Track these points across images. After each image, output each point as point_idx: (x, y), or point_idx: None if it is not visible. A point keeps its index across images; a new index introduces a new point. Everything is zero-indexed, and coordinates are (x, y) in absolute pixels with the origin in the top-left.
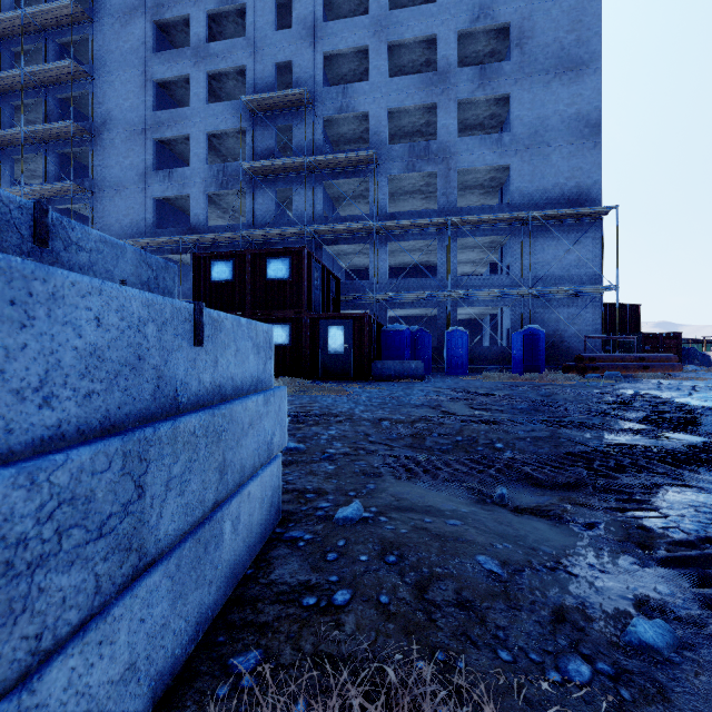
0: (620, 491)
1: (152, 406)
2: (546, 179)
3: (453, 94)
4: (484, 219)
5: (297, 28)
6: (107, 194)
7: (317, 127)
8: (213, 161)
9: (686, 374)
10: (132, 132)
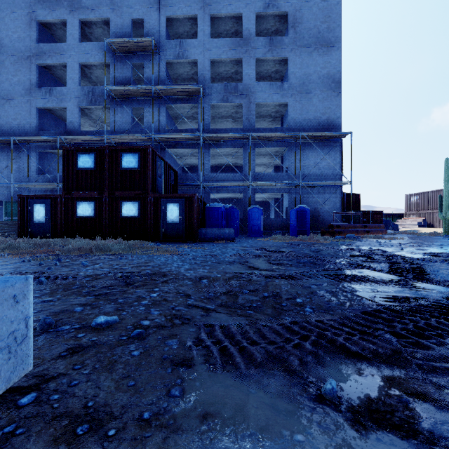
0: (444, 368)
1: None
2: (310, 113)
3: (252, 53)
4: (272, 136)
5: None
6: None
7: (161, 66)
8: (85, 85)
9: (388, 235)
10: (20, 57)
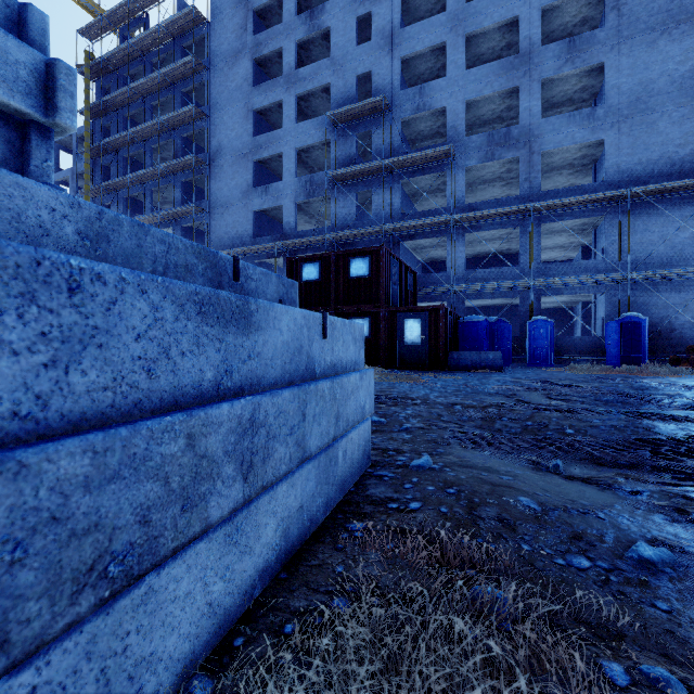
0: (680, 471)
1: (305, 373)
2: (651, 150)
3: (536, 74)
4: (573, 201)
5: (376, 39)
6: (218, 211)
7: (395, 129)
8: (301, 173)
9: None
10: (237, 157)
